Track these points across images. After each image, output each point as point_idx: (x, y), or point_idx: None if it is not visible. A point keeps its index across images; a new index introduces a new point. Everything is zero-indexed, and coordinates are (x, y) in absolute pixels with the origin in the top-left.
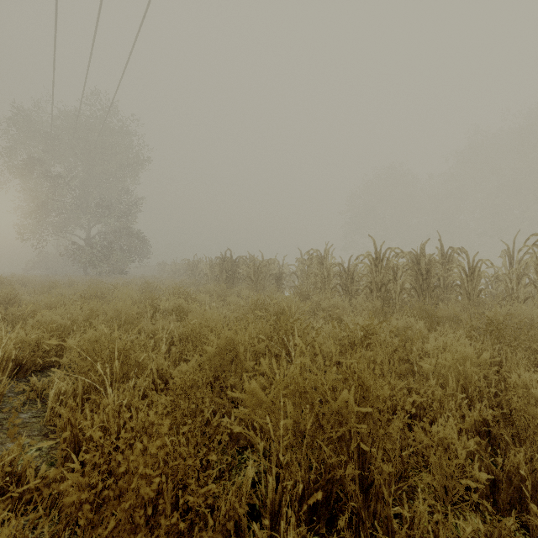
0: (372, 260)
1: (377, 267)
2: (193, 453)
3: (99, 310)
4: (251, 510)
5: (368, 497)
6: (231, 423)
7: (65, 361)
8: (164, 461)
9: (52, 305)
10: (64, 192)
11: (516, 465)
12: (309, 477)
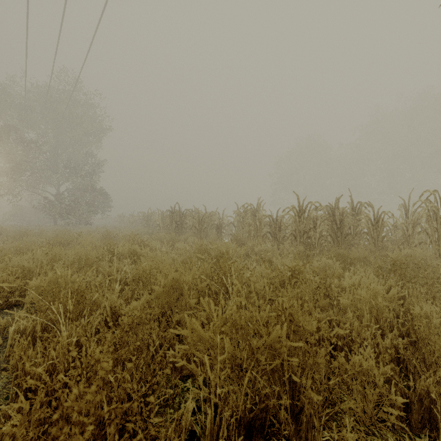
0: (296, 212)
1: (300, 218)
2: (136, 389)
3: (62, 255)
4: (192, 437)
5: (298, 421)
6: (175, 354)
7: (27, 301)
8: (109, 396)
9: (21, 251)
10: (36, 155)
11: (426, 388)
12: (245, 406)
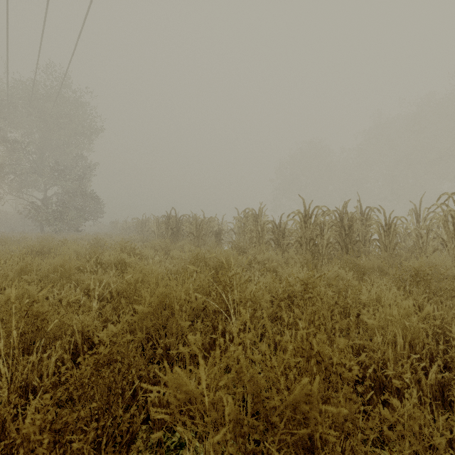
0: (302, 217)
1: (306, 224)
2: None
3: (34, 266)
4: None
5: None
6: (160, 398)
7: None
8: None
9: None
10: (20, 156)
11: None
12: None
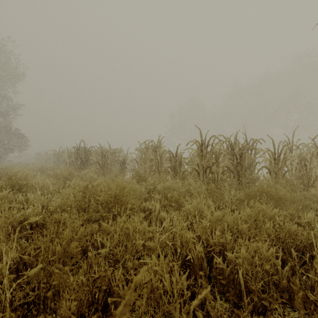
0: (199, 146)
1: (202, 152)
2: None
3: None
4: None
5: None
6: None
7: None
8: None
9: None
10: None
11: None
12: None
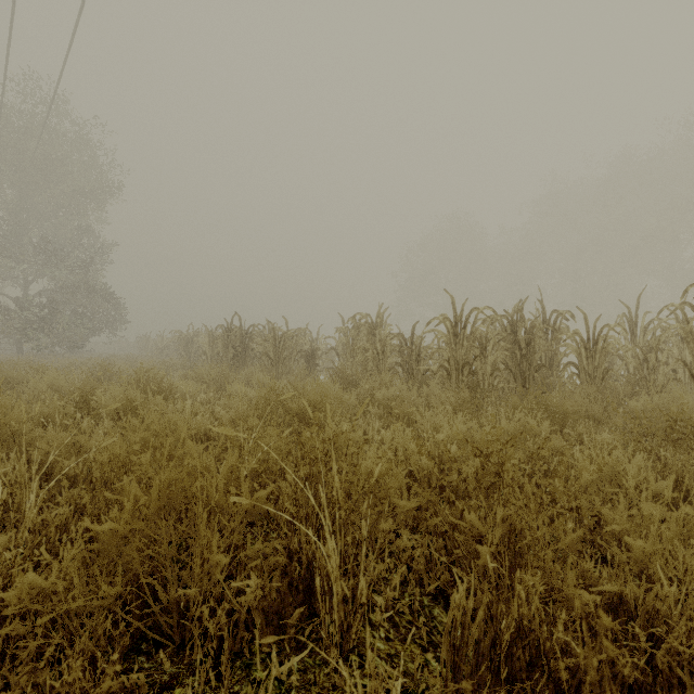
0: (451, 326)
1: (456, 338)
2: None
3: None
4: None
5: None
6: None
7: None
8: None
9: None
10: None
11: None
12: None
